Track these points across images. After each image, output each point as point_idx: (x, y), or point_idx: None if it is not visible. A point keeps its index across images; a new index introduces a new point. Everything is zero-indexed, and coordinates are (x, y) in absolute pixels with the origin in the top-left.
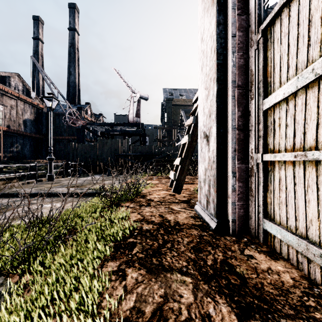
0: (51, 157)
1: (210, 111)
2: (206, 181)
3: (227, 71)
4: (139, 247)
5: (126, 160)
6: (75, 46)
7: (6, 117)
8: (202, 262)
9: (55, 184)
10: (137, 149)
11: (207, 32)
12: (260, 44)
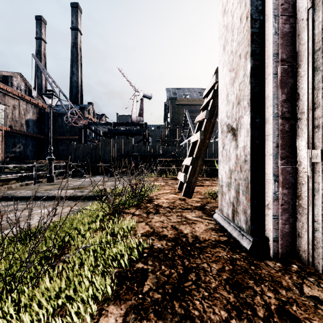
0: (51, 157)
1: (239, 97)
2: (231, 185)
3: (264, 42)
4: (152, 279)
5: (129, 161)
6: (78, 45)
7: (8, 117)
8: (249, 311)
9: (54, 185)
10: (140, 149)
11: None
12: None
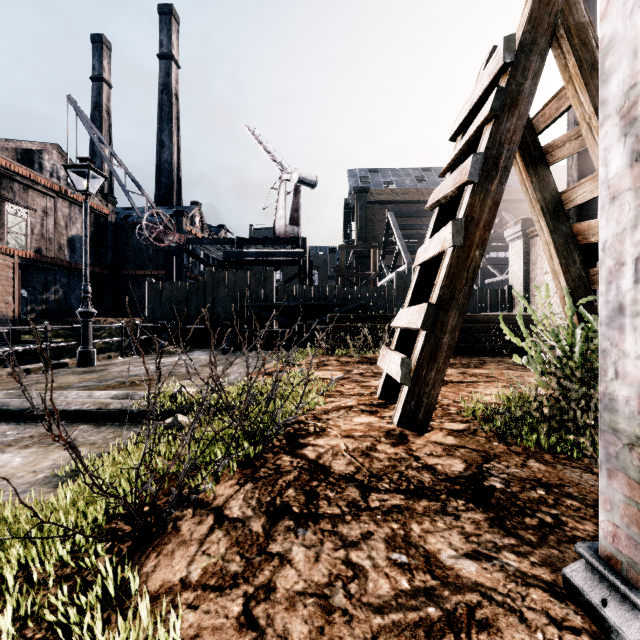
0: (87, 310)
1: None
2: None
3: None
4: None
5: (266, 318)
6: (172, 89)
7: (34, 232)
8: None
9: (87, 375)
10: (291, 292)
11: None
12: None
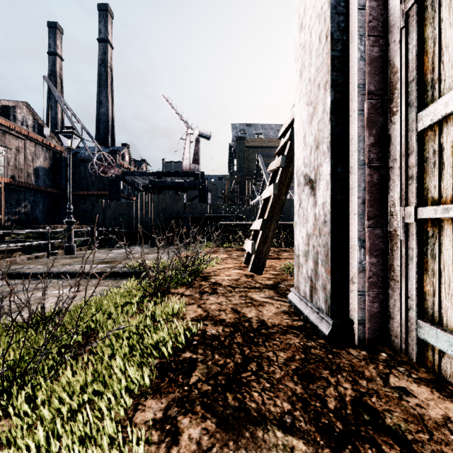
0: (70, 220)
1: (318, 140)
2: (309, 254)
3: (348, 69)
4: (202, 369)
5: (179, 225)
6: (108, 63)
7: (9, 164)
8: (318, 403)
9: (75, 259)
10: (194, 208)
11: (312, 11)
12: (411, 17)
